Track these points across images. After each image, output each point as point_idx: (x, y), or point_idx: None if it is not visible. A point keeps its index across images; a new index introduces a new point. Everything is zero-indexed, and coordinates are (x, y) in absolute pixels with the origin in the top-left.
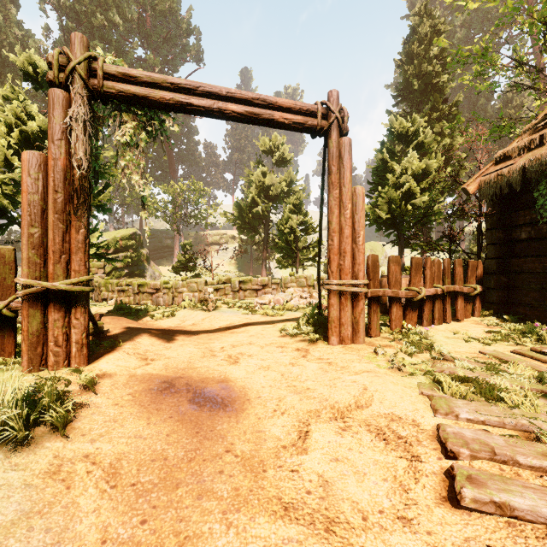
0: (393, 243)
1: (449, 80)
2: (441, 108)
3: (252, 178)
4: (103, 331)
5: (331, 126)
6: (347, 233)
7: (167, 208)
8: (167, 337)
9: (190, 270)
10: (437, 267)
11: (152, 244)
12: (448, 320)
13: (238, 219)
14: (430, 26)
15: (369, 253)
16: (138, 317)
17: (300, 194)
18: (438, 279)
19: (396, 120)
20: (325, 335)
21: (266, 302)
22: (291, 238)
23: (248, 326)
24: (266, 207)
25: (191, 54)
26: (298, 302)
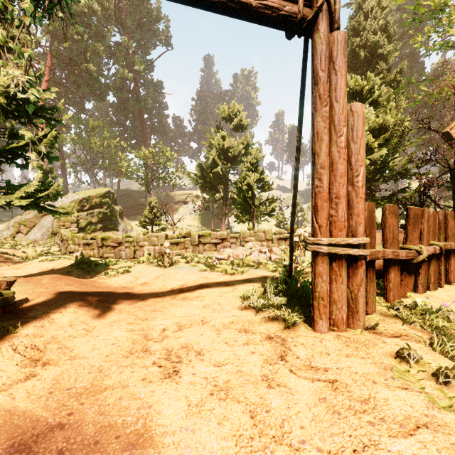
0: None
1: (393, 51)
2: (386, 75)
3: (213, 141)
4: (12, 303)
5: (318, 14)
6: (341, 170)
7: (138, 170)
8: (101, 306)
9: (156, 224)
10: (432, 220)
11: (128, 202)
12: (442, 283)
13: (200, 178)
14: (375, 2)
15: None
16: (96, 271)
17: (257, 154)
18: (434, 235)
19: (350, 80)
20: (305, 313)
21: (225, 258)
22: (249, 195)
23: (203, 288)
24: (225, 167)
25: (160, 39)
26: (258, 258)
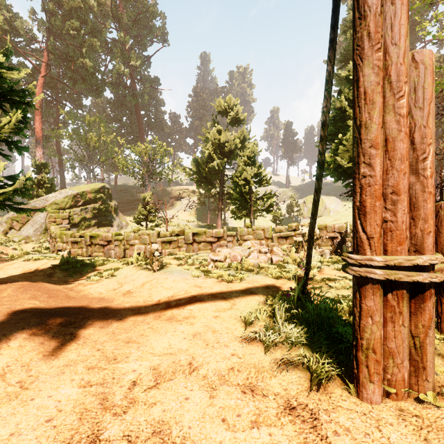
0: (351, 193)
1: None
2: None
3: (208, 135)
4: None
5: None
6: (402, 150)
7: (134, 165)
8: (63, 332)
9: (150, 220)
10: None
11: (125, 197)
12: None
13: (195, 173)
14: None
15: (311, 205)
16: (81, 273)
17: (254, 147)
18: None
19: None
20: (339, 362)
21: (221, 259)
22: (246, 190)
23: (195, 304)
24: (221, 162)
25: (157, 35)
26: (259, 260)
